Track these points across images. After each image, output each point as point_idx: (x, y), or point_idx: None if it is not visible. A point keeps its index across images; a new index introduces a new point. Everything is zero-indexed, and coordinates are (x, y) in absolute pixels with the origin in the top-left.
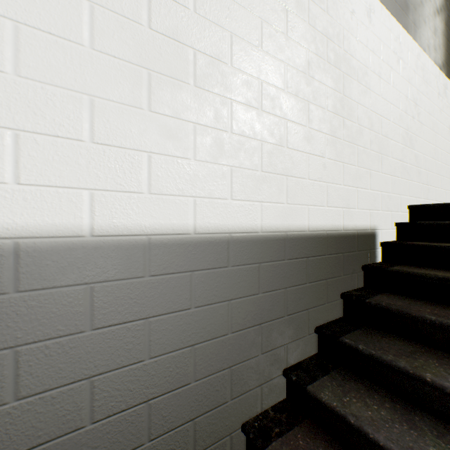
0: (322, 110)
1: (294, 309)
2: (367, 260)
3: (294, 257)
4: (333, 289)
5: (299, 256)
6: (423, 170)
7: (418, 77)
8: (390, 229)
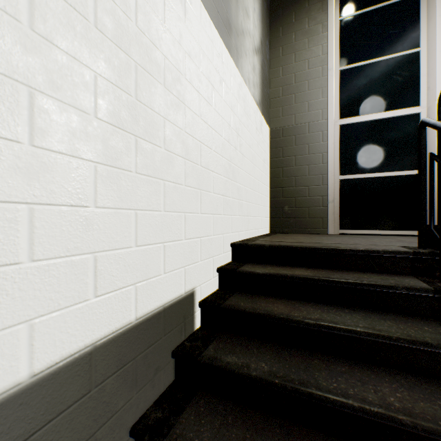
0: (81, 115)
1: None
2: (181, 337)
3: None
4: (113, 435)
5: None
6: (245, 202)
7: (240, 107)
8: (212, 278)
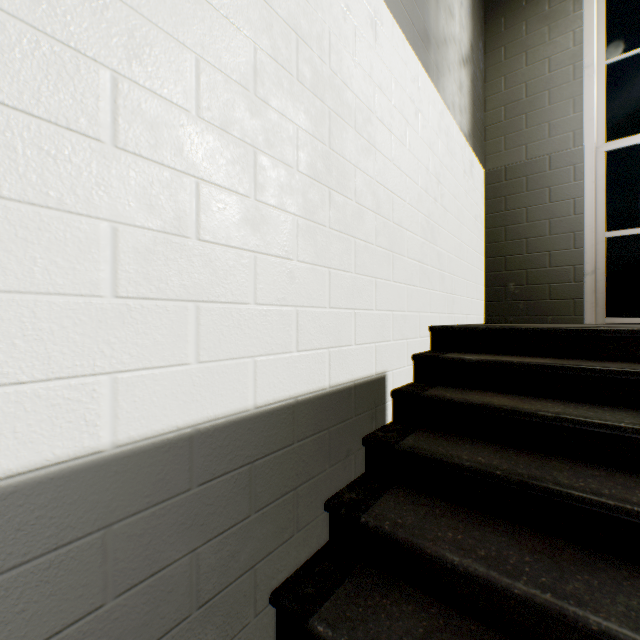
0: (287, 169)
1: (220, 584)
2: (371, 425)
3: (218, 474)
4: (311, 500)
5: (231, 468)
6: (448, 274)
7: (441, 144)
8: (406, 366)
